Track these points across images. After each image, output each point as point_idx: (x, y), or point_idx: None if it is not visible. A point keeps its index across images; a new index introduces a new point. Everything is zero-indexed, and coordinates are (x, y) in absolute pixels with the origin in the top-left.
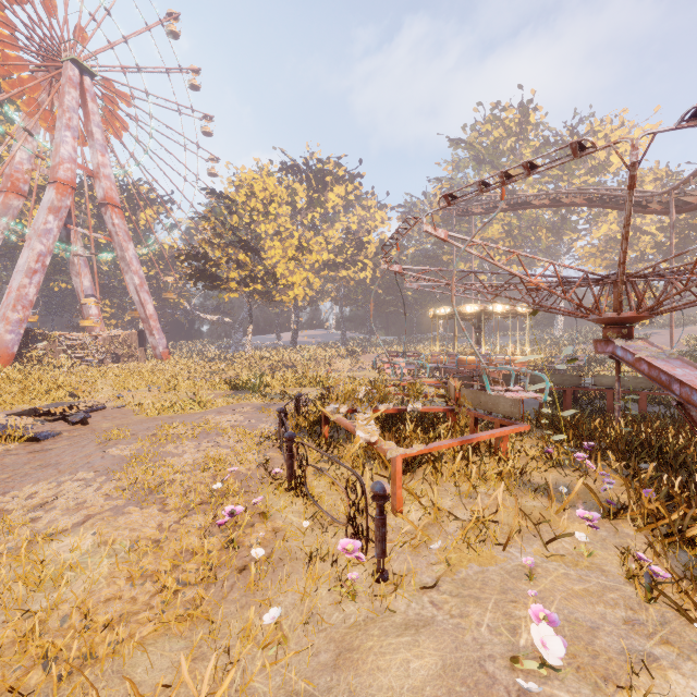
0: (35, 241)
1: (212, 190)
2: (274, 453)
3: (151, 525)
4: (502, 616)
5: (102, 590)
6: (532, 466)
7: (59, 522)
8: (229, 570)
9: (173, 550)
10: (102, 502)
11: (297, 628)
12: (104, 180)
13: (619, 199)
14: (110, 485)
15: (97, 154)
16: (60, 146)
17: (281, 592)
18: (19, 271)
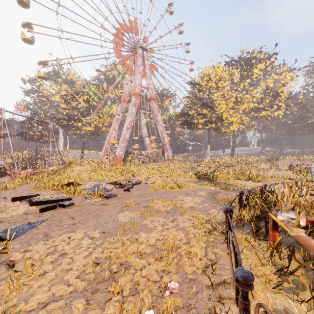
0: (128, 117)
1: (191, 82)
2: (221, 251)
3: None
4: None
5: None
6: None
7: (19, 307)
8: None
9: None
10: (73, 279)
11: None
12: (150, 90)
13: None
14: (95, 253)
15: (148, 80)
16: (136, 80)
17: None
18: (124, 129)
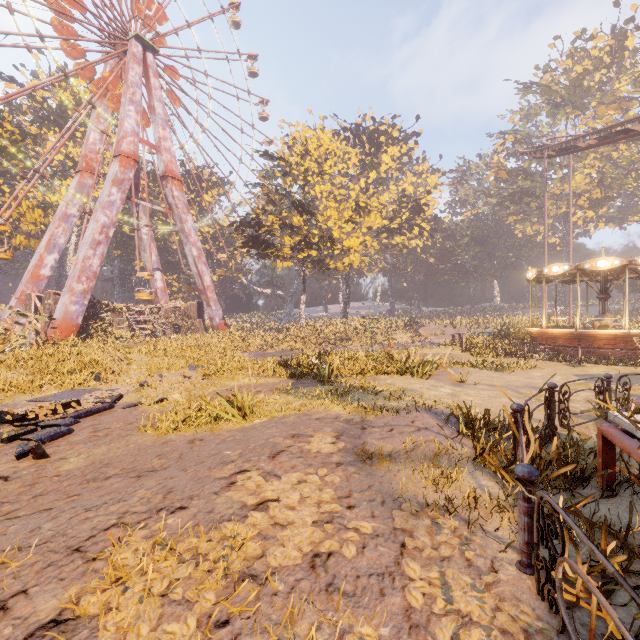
0: (99, 213)
1: (266, 151)
2: None
3: None
4: None
5: None
6: None
7: None
8: None
9: None
10: None
11: None
12: (164, 153)
13: None
14: None
15: (158, 128)
16: (124, 120)
17: None
18: (84, 243)
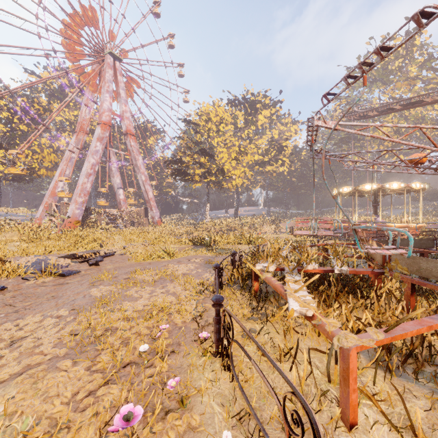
0: (90, 157)
1: (185, 119)
2: (210, 304)
3: (66, 394)
4: None
5: None
6: None
7: None
8: None
9: None
10: (49, 349)
11: None
12: (126, 120)
13: None
14: (70, 327)
15: (122, 105)
16: (103, 103)
17: None
18: (82, 175)
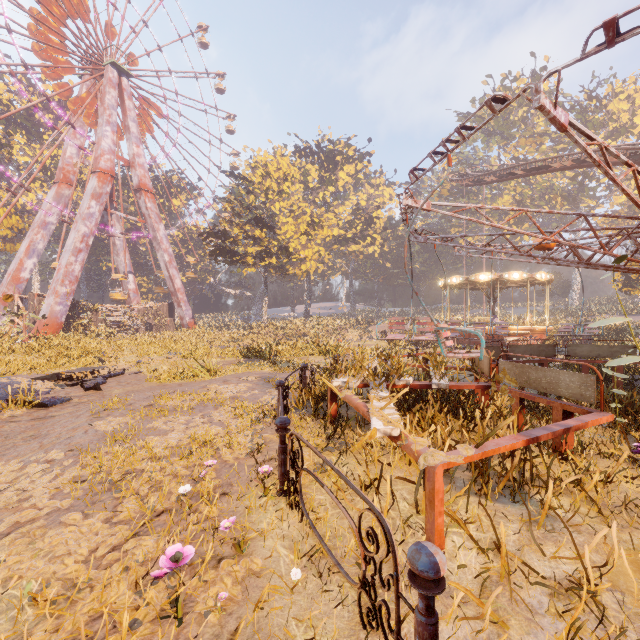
0: (80, 224)
1: (231, 172)
2: (271, 435)
3: (81, 551)
4: None
5: None
6: (615, 471)
7: None
8: None
9: (87, 612)
10: (45, 501)
11: None
12: (138, 168)
13: None
14: (70, 472)
15: (133, 145)
16: (101, 140)
17: None
18: (67, 251)
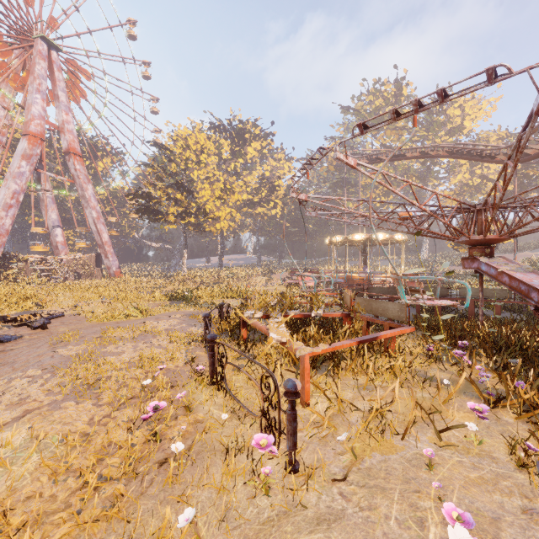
0: (10, 181)
1: (155, 142)
2: (200, 352)
3: (84, 419)
4: (408, 508)
5: (24, 488)
6: (416, 361)
7: None
8: (150, 463)
9: (100, 444)
10: (43, 397)
11: (212, 525)
12: (67, 134)
13: (473, 152)
14: (53, 381)
15: (62, 113)
16: (31, 106)
17: (198, 486)
18: None
